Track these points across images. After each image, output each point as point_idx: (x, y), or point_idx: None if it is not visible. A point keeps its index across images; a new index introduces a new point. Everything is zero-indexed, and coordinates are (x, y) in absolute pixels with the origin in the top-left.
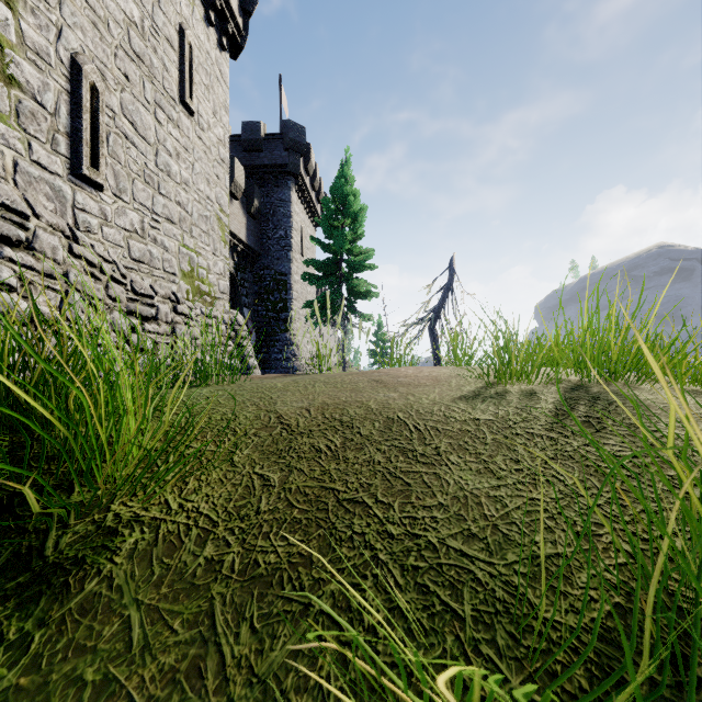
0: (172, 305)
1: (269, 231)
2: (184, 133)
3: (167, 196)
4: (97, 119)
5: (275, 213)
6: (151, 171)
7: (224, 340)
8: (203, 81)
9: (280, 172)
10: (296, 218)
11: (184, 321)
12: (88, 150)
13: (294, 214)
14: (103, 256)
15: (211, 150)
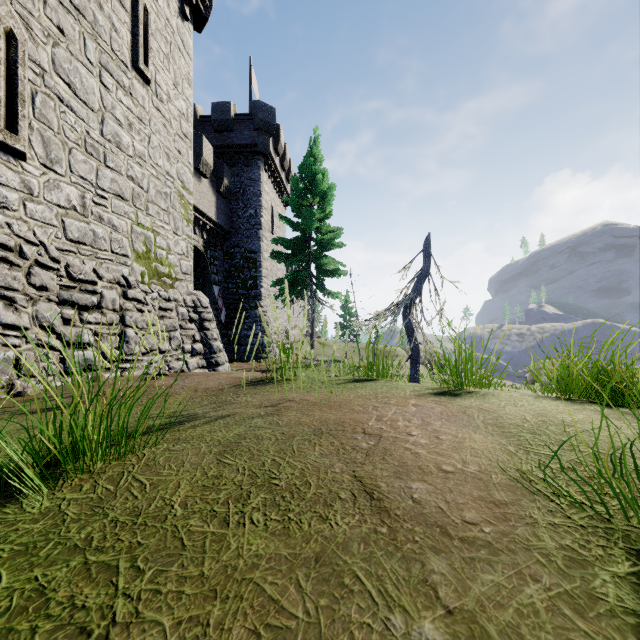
0: (122, 290)
1: (239, 210)
2: (138, 102)
3: (116, 170)
4: (15, 73)
5: (245, 192)
6: (95, 141)
7: (185, 324)
8: (162, 49)
9: (250, 152)
10: (266, 197)
11: (137, 308)
12: (1, 109)
13: (264, 193)
14: (25, 236)
15: (171, 123)
